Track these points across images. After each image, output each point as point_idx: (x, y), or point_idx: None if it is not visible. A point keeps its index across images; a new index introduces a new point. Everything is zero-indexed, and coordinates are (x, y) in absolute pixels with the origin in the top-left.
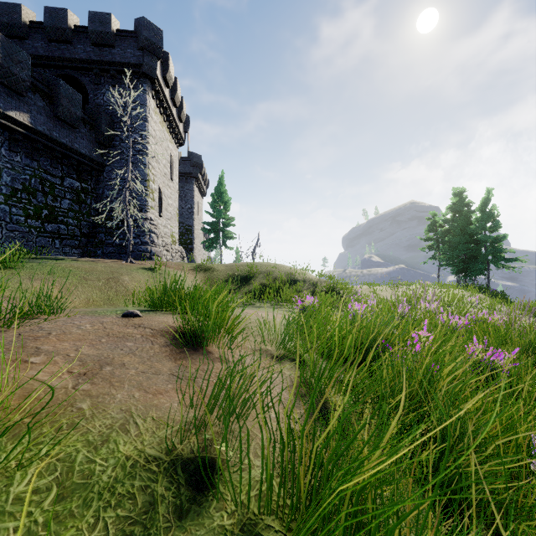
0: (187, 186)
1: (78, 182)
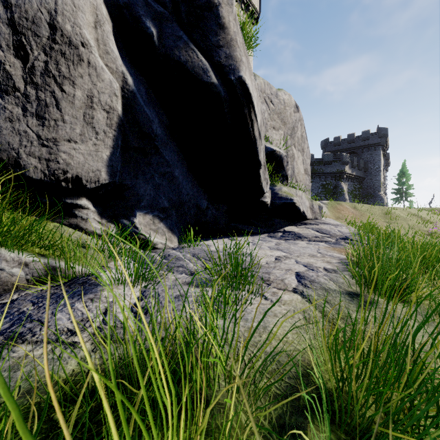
0: None
1: (358, 185)
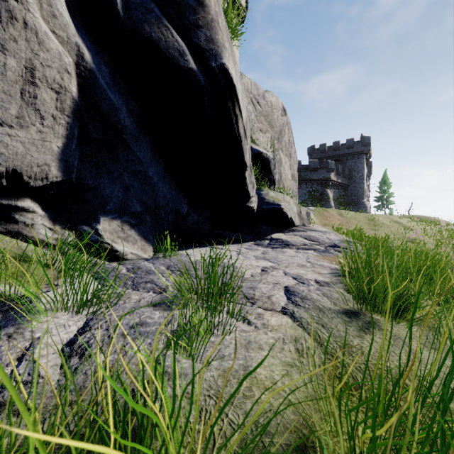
0: None
1: (343, 193)
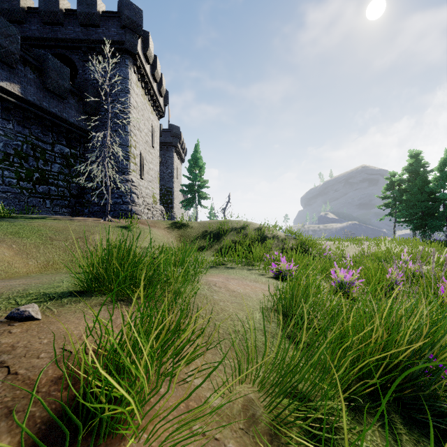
0: (167, 153)
1: (67, 149)
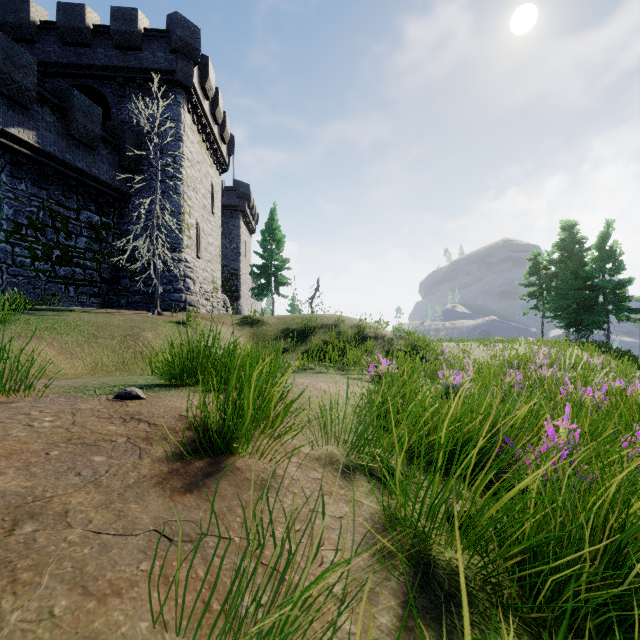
0: (232, 221)
1: (97, 216)
